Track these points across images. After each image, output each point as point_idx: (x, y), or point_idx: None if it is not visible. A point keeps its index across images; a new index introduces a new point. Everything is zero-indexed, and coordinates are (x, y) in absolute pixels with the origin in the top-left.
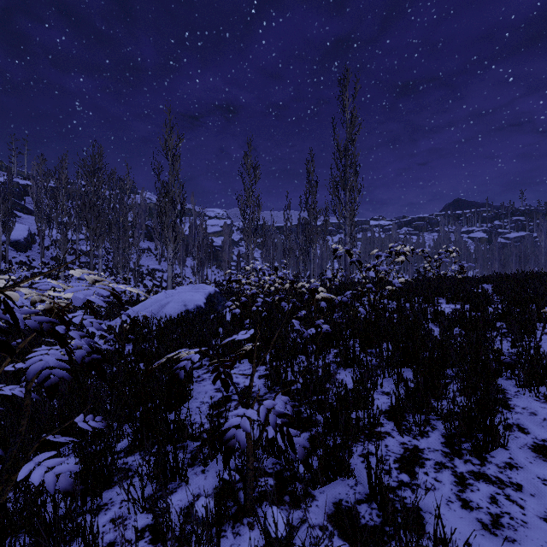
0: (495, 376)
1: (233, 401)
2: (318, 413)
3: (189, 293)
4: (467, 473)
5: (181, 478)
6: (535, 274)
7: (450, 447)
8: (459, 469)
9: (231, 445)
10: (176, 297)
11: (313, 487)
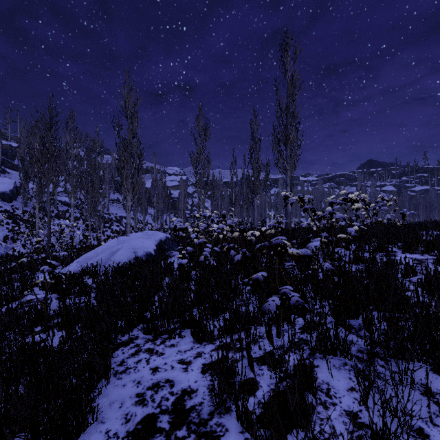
0: None
1: (158, 434)
2: None
3: (139, 240)
4: None
5: None
6: None
7: None
8: None
9: None
10: (126, 244)
11: None
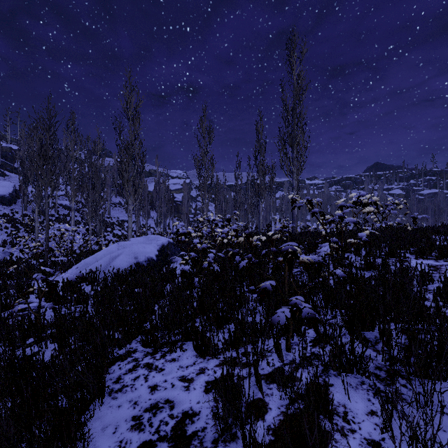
0: None
1: None
2: None
3: (141, 245)
4: None
5: None
6: None
7: None
8: None
9: None
10: (127, 249)
11: None
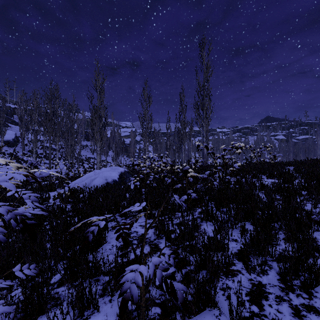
0: (311, 231)
1: (133, 244)
2: (190, 254)
3: (108, 172)
4: (300, 305)
5: (94, 306)
6: (319, 160)
7: (284, 283)
8: (294, 302)
9: (126, 298)
10: (101, 175)
11: (188, 316)
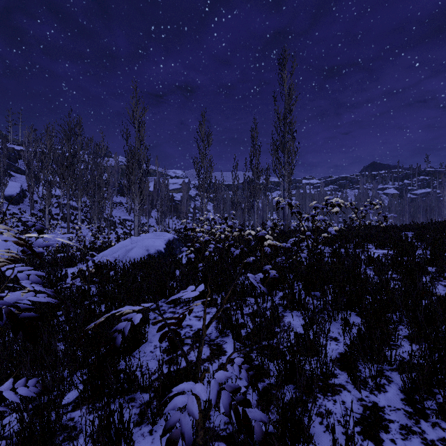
0: None
1: (186, 345)
2: (269, 360)
3: (151, 240)
4: (439, 441)
5: (126, 441)
6: None
7: (412, 405)
8: (428, 436)
9: (173, 438)
10: (140, 243)
11: None
